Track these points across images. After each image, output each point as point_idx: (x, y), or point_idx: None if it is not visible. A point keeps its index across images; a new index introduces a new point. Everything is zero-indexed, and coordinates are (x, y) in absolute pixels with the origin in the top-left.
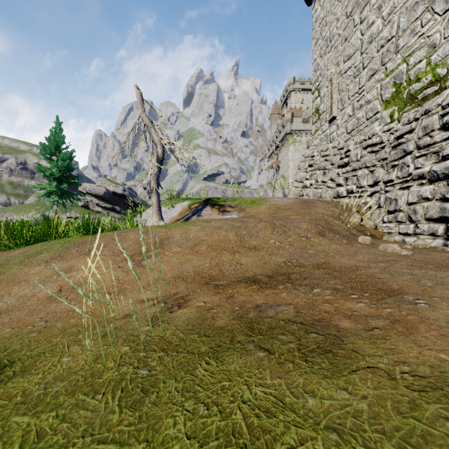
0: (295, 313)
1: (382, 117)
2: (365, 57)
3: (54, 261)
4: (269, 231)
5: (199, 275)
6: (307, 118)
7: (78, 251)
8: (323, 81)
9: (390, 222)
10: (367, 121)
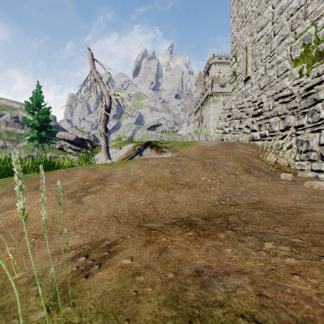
0: (257, 299)
1: (292, 73)
2: (276, 26)
3: (3, 196)
4: (200, 168)
5: (133, 214)
6: (223, 84)
7: (29, 187)
8: (239, 50)
9: (302, 161)
10: (278, 78)
